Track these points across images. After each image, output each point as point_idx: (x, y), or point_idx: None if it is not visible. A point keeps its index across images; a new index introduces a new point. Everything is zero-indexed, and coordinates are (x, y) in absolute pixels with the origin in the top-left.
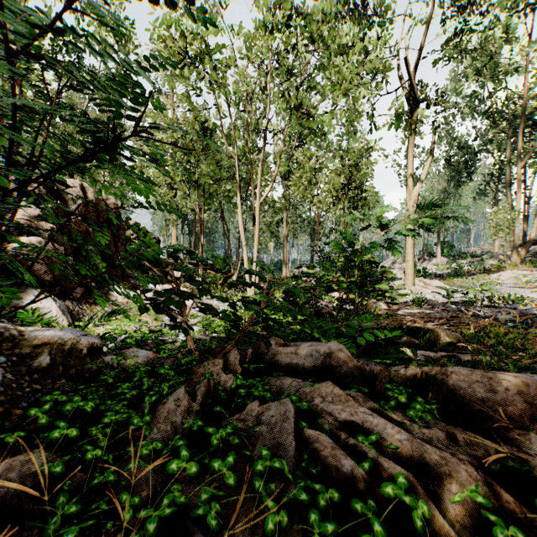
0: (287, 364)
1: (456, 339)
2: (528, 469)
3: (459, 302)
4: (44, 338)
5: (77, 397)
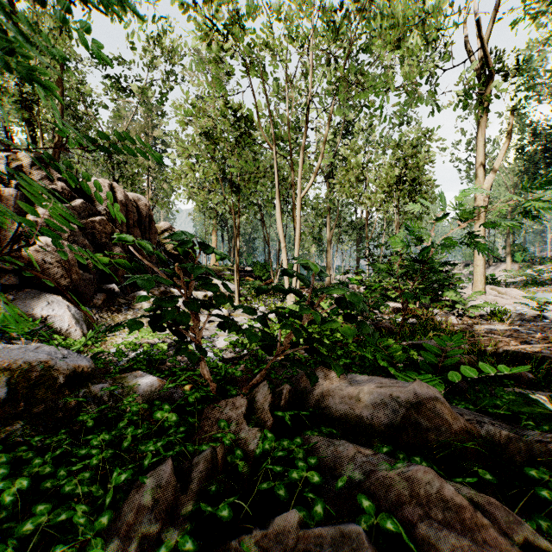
0: (344, 415)
1: None
2: None
3: (551, 316)
4: (3, 361)
5: (4, 468)
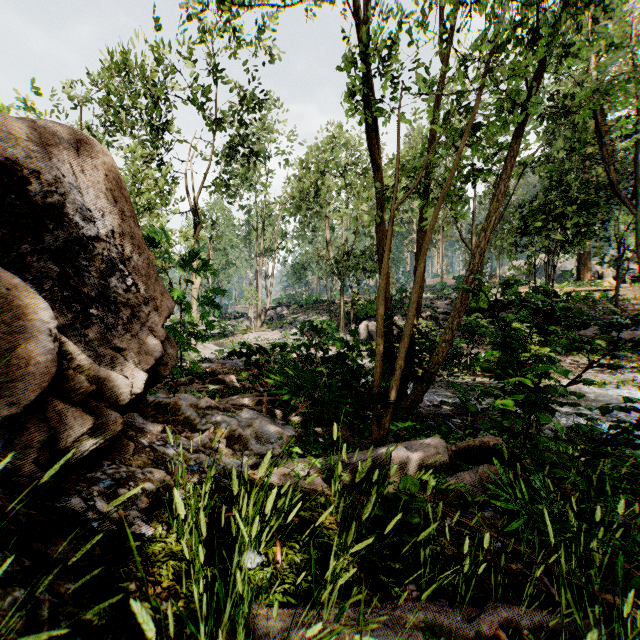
0: (179, 384)
1: (222, 374)
2: (230, 386)
3: (224, 358)
4: None
5: None
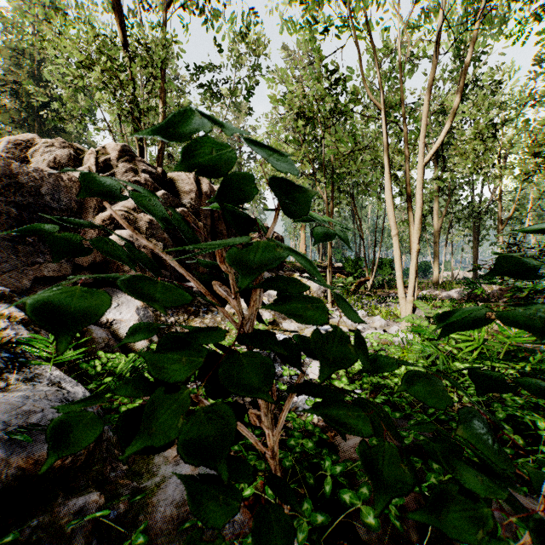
0: None
1: None
2: None
3: None
4: None
5: None
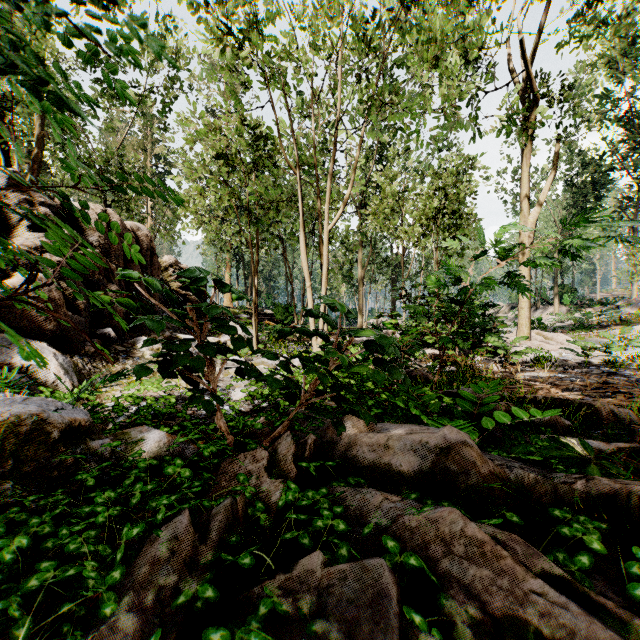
0: (372, 464)
1: (626, 418)
2: None
3: (598, 362)
4: None
5: None
